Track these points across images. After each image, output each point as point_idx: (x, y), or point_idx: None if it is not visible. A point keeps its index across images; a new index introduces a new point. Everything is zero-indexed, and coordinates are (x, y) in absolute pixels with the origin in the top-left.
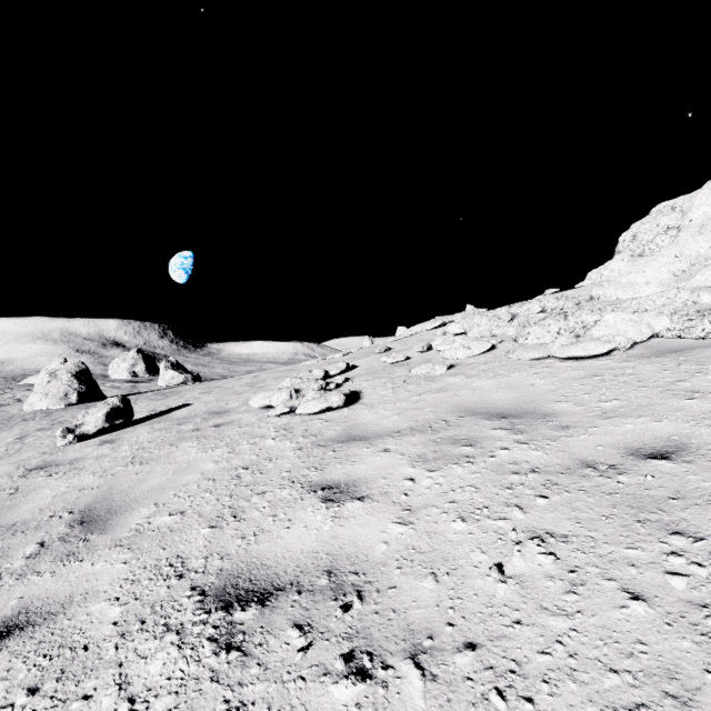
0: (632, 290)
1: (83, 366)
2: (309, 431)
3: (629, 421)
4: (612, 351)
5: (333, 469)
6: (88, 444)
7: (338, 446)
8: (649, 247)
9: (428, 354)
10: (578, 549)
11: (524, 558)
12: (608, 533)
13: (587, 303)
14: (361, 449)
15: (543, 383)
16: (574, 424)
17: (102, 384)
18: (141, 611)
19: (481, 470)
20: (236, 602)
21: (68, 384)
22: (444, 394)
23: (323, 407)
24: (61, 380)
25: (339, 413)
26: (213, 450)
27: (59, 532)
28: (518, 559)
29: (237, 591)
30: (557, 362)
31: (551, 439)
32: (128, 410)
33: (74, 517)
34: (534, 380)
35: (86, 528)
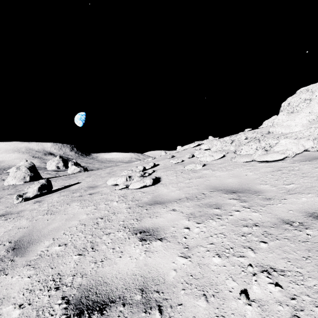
0: (289, 128)
1: (32, 164)
2: (134, 198)
3: (303, 196)
4: (285, 158)
5: (146, 220)
6: (28, 203)
7: (149, 206)
8: (296, 108)
9: (192, 159)
10: (293, 281)
11: (260, 286)
12: (309, 270)
13: (267, 135)
14: (161, 209)
15: (252, 174)
16: (273, 197)
17: (42, 172)
18: (30, 314)
19: (226, 223)
20: (85, 310)
21: (25, 172)
22: (202, 179)
23: (142, 185)
24: (22, 170)
25: (150, 188)
26: (87, 207)
27: (0, 254)
28: (256, 287)
29: (87, 301)
30: (257, 163)
31: (262, 205)
32: (49, 185)
33: (11, 245)
34: (247, 172)
35: (14, 252)
